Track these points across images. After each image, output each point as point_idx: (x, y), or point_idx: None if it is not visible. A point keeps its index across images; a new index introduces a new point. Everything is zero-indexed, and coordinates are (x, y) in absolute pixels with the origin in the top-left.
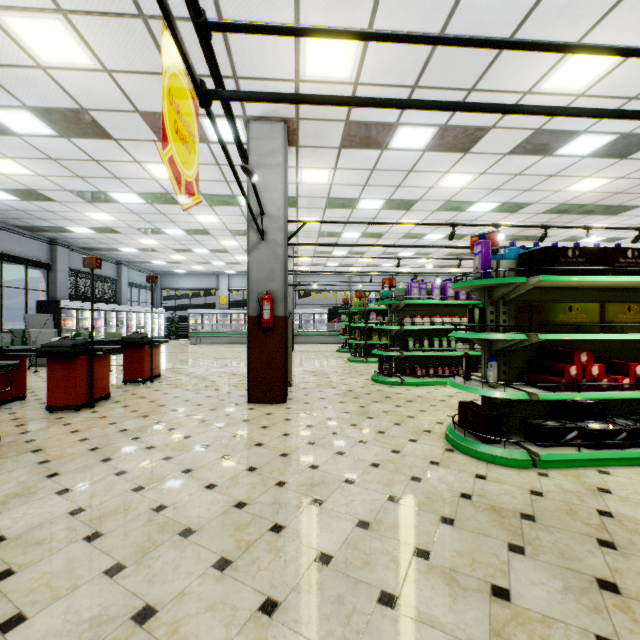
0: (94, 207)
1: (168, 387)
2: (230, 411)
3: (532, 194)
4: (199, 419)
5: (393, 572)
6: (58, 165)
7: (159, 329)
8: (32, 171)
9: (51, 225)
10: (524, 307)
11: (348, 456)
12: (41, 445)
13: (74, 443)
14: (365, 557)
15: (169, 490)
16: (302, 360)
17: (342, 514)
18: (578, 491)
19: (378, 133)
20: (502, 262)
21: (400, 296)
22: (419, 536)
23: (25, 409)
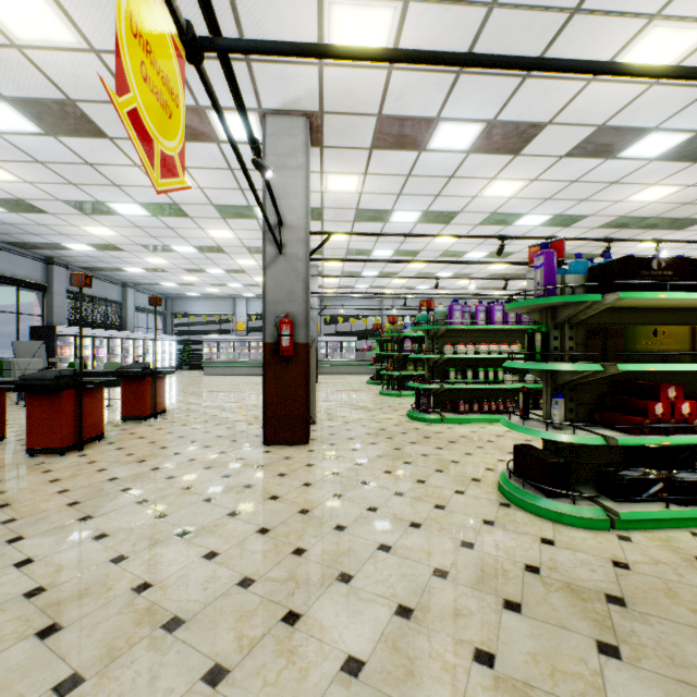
0: (92, 220)
1: (173, 425)
2: (242, 454)
3: (589, 205)
4: (205, 465)
5: (447, 688)
6: (47, 170)
7: (170, 358)
8: (17, 177)
9: (45, 241)
10: (596, 331)
11: (382, 513)
12: (10, 498)
13: (51, 496)
14: (408, 664)
15: (157, 561)
16: (328, 393)
17: (376, 596)
18: (673, 562)
19: (415, 130)
20: (568, 277)
21: (440, 320)
22: (478, 630)
23: (2, 452)
